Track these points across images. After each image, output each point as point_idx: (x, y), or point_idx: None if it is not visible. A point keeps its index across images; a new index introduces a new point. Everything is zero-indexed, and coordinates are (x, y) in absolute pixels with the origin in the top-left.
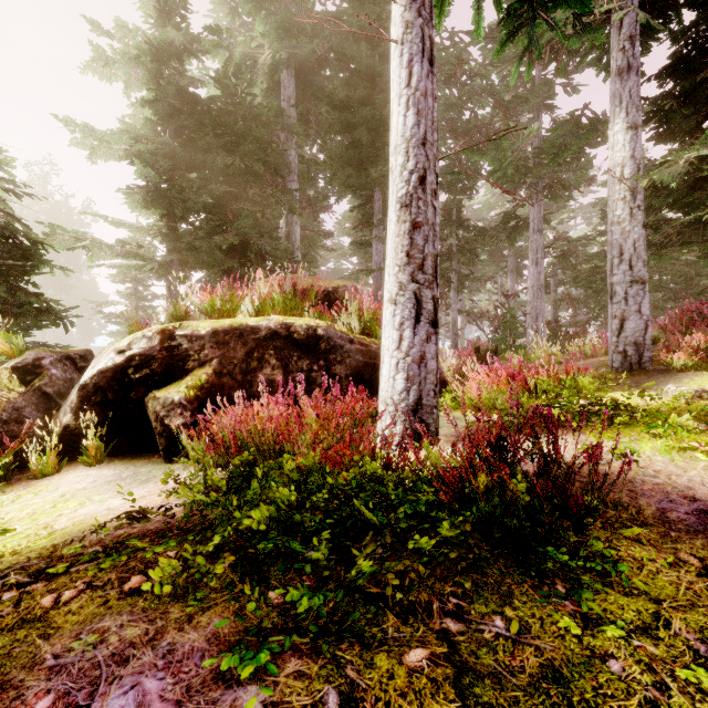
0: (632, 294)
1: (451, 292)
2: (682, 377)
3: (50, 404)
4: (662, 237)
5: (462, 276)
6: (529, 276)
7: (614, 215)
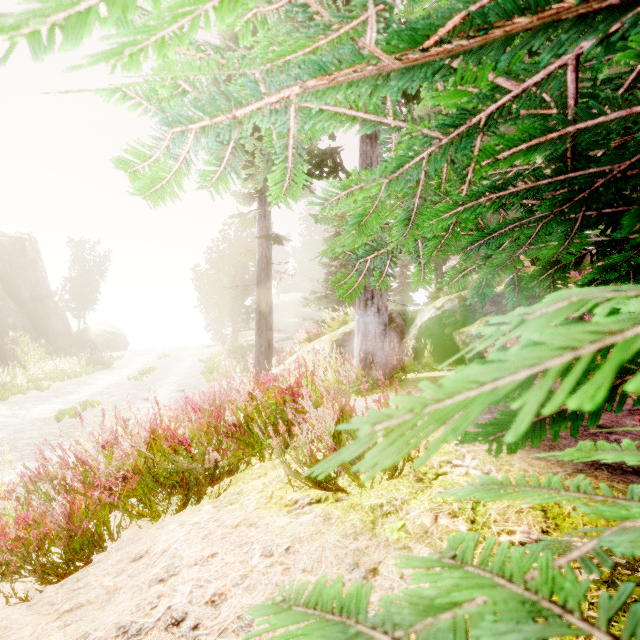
0: None
1: None
2: None
3: (398, 336)
4: None
5: None
6: None
7: None
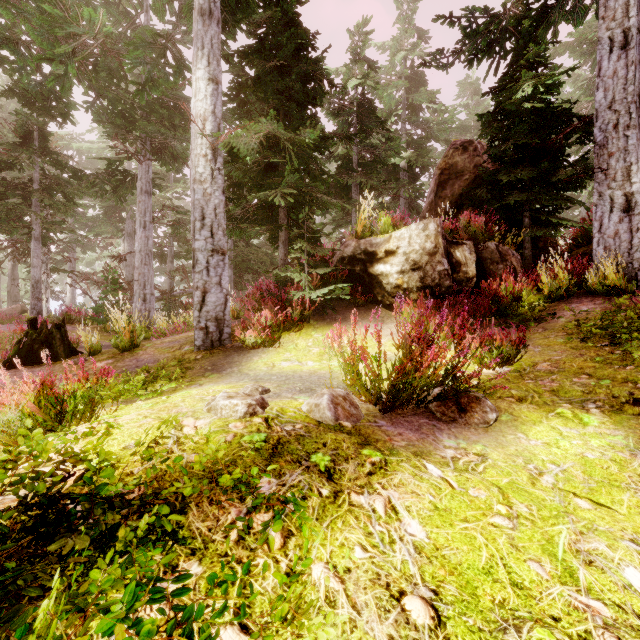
0: (213, 265)
1: (32, 242)
2: (253, 356)
3: None
4: (241, 212)
5: (48, 222)
6: (137, 238)
7: (197, 171)
